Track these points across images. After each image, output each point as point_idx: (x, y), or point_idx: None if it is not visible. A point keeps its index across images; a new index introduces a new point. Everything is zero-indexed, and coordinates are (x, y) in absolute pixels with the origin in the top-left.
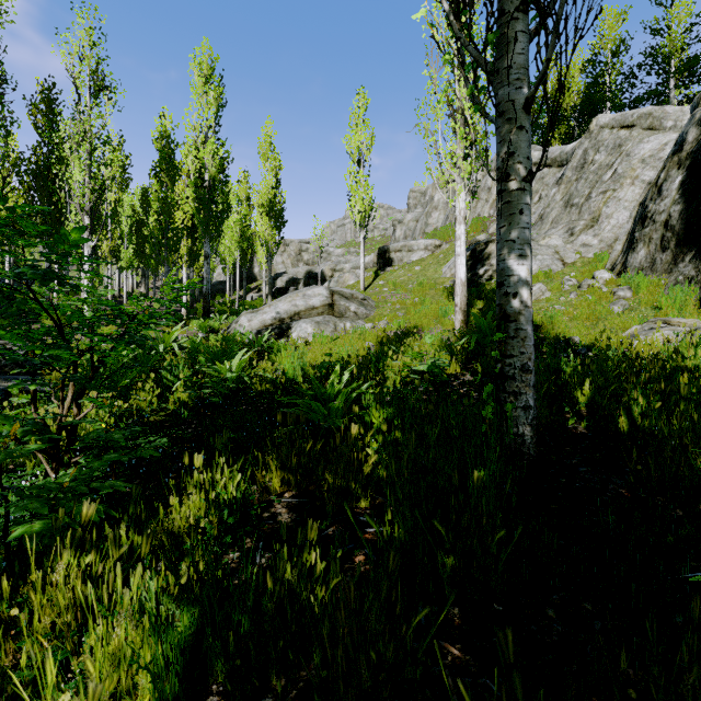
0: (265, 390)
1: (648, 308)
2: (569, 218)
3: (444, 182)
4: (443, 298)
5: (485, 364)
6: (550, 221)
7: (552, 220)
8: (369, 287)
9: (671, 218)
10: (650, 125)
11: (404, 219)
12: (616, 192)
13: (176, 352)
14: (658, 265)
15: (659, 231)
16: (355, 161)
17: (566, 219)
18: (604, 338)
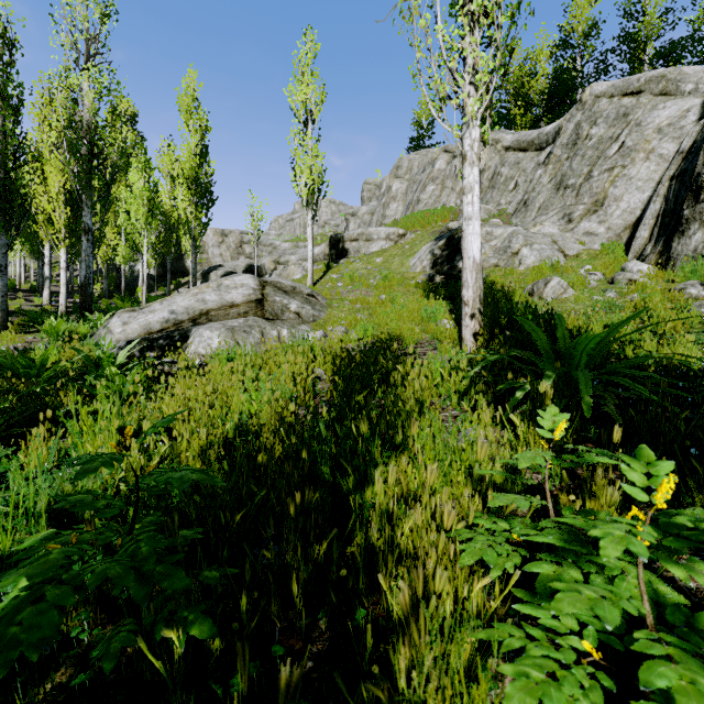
0: None
1: None
2: (562, 202)
3: (443, 95)
4: (417, 296)
5: None
6: (537, 207)
7: (540, 206)
8: (319, 282)
9: None
10: (662, 90)
11: (358, 212)
12: (626, 168)
13: None
14: None
15: None
16: (301, 119)
17: (559, 204)
18: None
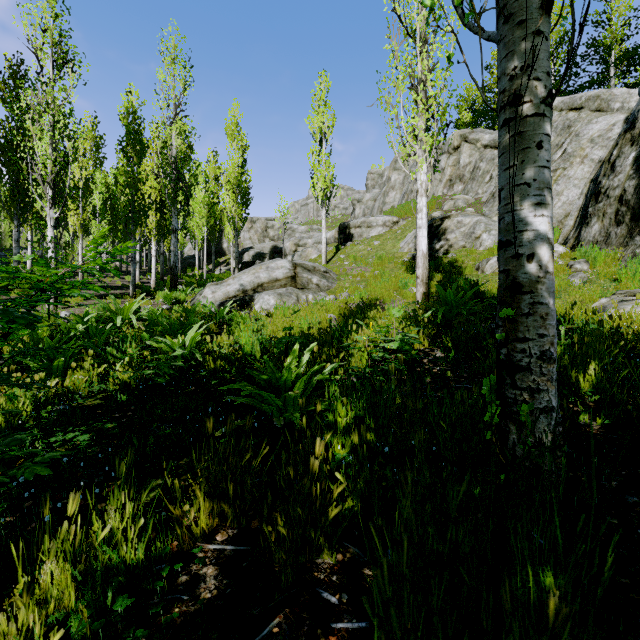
0: (219, 368)
1: (607, 280)
2: None
3: (405, 155)
4: (401, 271)
5: (456, 339)
6: None
7: None
8: (331, 261)
9: (626, 193)
10: (597, 107)
11: (363, 198)
12: (566, 170)
13: (134, 324)
14: (613, 239)
15: (614, 206)
16: (317, 141)
17: None
18: (575, 311)
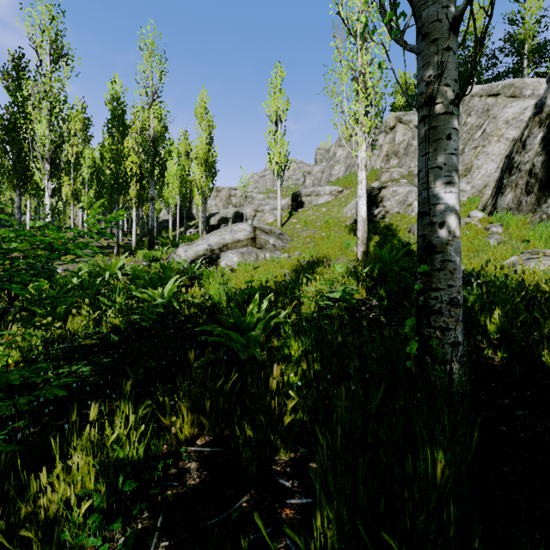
0: (192, 314)
1: (518, 241)
2: None
3: (348, 135)
4: (345, 233)
5: (389, 290)
6: None
7: None
8: (285, 224)
9: (535, 167)
10: (512, 93)
11: (312, 171)
12: (485, 147)
13: (120, 278)
14: (524, 206)
15: (524, 178)
16: (273, 122)
17: None
18: (489, 267)
